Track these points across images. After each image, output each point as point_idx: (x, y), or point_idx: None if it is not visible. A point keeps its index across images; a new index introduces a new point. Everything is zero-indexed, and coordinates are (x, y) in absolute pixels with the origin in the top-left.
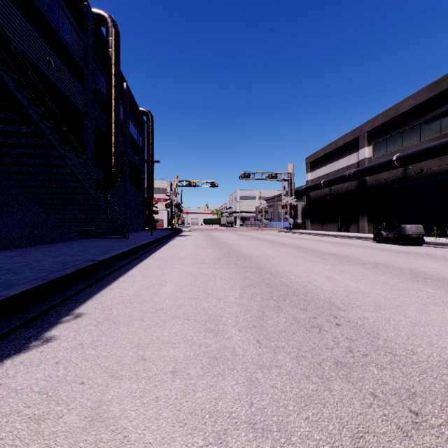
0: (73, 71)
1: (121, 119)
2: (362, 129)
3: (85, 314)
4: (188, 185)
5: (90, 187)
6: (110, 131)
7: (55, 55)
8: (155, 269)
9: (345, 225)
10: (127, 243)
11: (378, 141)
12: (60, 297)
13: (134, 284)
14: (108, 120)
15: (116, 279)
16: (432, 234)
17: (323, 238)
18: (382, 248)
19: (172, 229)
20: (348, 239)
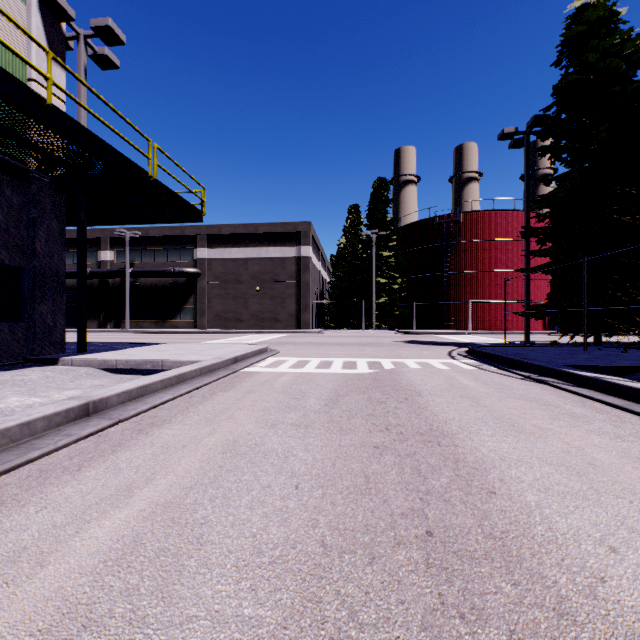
0: None
1: None
2: None
3: None
4: None
5: None
6: None
7: None
8: None
9: None
10: None
11: None
12: None
13: None
14: None
15: None
16: (69, 327)
17: None
18: None
19: None
20: None
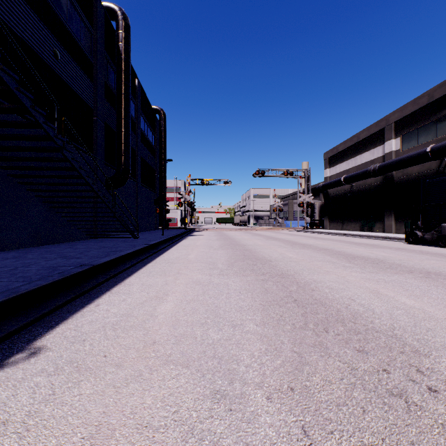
0: (81, 64)
1: (133, 116)
2: (389, 119)
3: (45, 350)
4: (201, 184)
5: (94, 184)
6: (120, 128)
7: (62, 47)
8: (158, 275)
9: (368, 224)
10: (134, 244)
11: (407, 132)
12: (26, 318)
13: (127, 297)
14: (118, 116)
15: (109, 289)
16: None
17: (345, 238)
18: (420, 250)
19: (185, 229)
20: (374, 240)
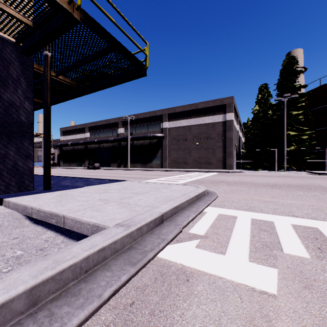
0: None
1: None
2: (87, 125)
3: None
4: None
5: None
6: None
7: None
8: None
9: (80, 164)
10: None
11: (92, 132)
12: None
13: None
14: None
15: None
16: (106, 166)
17: (70, 169)
18: (88, 170)
19: None
20: (80, 169)
